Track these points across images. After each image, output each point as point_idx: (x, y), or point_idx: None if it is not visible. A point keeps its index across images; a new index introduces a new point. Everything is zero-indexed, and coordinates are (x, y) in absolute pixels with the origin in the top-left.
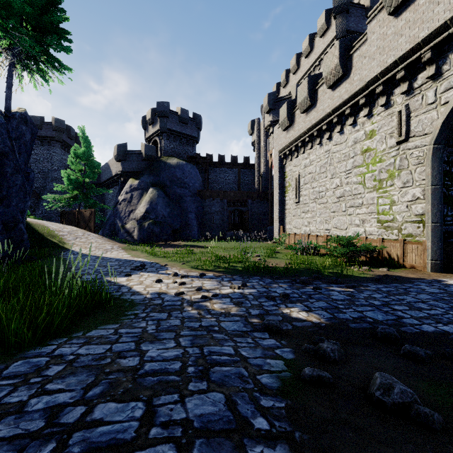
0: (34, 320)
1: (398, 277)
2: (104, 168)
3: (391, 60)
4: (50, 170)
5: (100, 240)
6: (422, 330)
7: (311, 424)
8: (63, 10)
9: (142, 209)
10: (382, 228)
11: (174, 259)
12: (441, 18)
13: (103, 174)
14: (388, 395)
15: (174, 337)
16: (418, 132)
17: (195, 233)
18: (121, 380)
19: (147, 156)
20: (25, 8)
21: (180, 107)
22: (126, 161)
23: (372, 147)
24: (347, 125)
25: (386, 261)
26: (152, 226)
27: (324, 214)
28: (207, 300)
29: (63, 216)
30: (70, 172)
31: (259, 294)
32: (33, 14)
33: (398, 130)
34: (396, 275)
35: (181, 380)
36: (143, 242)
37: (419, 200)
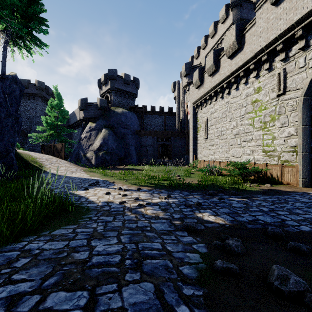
0: (12, 223)
1: (278, 191)
2: (71, 115)
3: (272, 37)
4: (34, 117)
5: (68, 165)
6: (301, 230)
7: (225, 311)
8: (42, 4)
9: (98, 144)
10: (266, 156)
11: (119, 178)
12: (309, 6)
13: (71, 119)
14: (285, 284)
15: (117, 235)
16: (292, 87)
17: (135, 160)
18: (72, 271)
19: (101, 107)
20: (15, 1)
21: (124, 73)
22: (86, 110)
23: (259, 99)
24: (241, 84)
25: (269, 179)
26: (104, 155)
27: (225, 146)
28: (142, 207)
29: (43, 148)
30: (47, 117)
31: (179, 202)
32: (21, 6)
33: (278, 86)
34: (277, 189)
35: (120, 271)
36: (98, 166)
37: (293, 136)
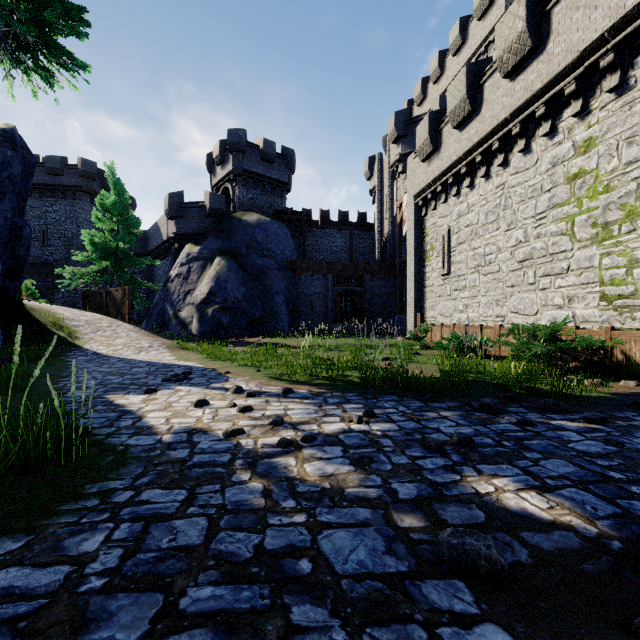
0: None
1: None
2: (152, 230)
3: (634, 0)
4: (75, 235)
5: (135, 334)
6: None
7: None
8: None
9: (204, 289)
10: (611, 309)
11: (244, 363)
12: None
13: (151, 240)
14: None
15: (143, 636)
16: None
17: (284, 326)
18: None
19: (213, 211)
20: None
21: (263, 138)
22: (182, 218)
23: (589, 168)
24: (539, 137)
25: (621, 368)
26: (219, 315)
27: (494, 290)
28: (289, 451)
29: (86, 300)
30: (96, 233)
31: (404, 435)
32: None
33: None
34: None
35: None
36: (204, 338)
37: None
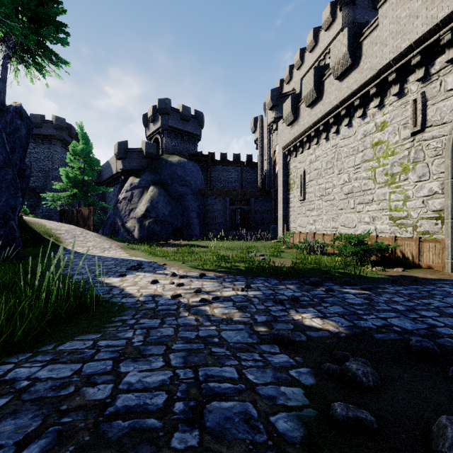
0: None
1: (416, 278)
2: (105, 166)
3: (405, 45)
4: (51, 169)
5: (99, 239)
6: None
7: None
8: (59, 1)
9: (143, 208)
10: (395, 225)
11: (173, 258)
12: None
13: (104, 173)
14: None
15: (163, 353)
16: (436, 121)
17: (197, 233)
18: (77, 426)
19: (148, 154)
20: None
21: (182, 104)
22: (126, 158)
23: (384, 140)
24: (356, 117)
25: (400, 261)
26: (153, 225)
27: (331, 211)
28: (206, 304)
29: (62, 215)
30: (69, 170)
31: (265, 296)
32: (28, 4)
33: (413, 120)
34: (414, 276)
35: (163, 427)
36: (143, 241)
37: (437, 195)
